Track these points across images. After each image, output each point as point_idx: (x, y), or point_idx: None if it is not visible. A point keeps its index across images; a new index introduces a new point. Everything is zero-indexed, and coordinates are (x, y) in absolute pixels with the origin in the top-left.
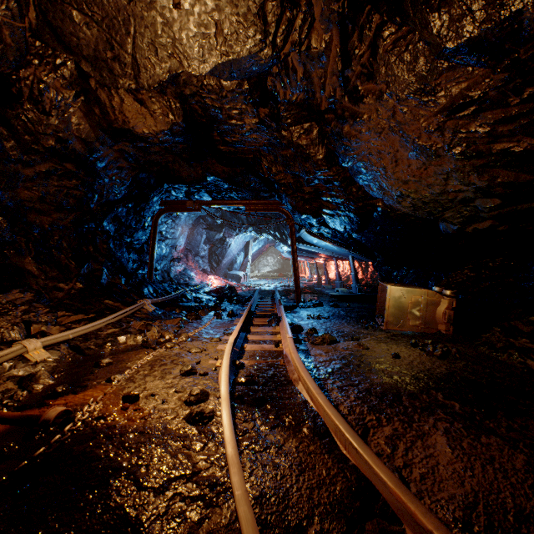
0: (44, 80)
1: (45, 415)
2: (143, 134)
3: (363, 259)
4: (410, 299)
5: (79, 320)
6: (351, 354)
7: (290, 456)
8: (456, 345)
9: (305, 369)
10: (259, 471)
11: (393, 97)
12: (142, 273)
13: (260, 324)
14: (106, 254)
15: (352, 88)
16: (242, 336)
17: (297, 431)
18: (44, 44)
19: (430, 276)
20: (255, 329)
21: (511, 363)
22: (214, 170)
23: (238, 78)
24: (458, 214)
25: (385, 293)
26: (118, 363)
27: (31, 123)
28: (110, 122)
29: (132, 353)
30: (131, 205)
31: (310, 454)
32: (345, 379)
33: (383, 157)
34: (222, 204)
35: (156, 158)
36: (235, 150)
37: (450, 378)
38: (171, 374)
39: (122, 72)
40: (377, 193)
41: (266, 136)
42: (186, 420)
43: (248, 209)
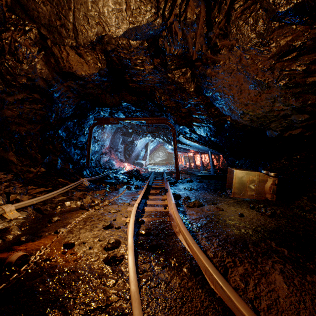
0: (18, 40)
1: (9, 259)
2: (81, 75)
3: (217, 153)
4: (248, 178)
5: (41, 191)
6: (212, 214)
7: (175, 291)
8: (279, 207)
9: (184, 225)
10: (153, 303)
11: (240, 48)
12: (82, 161)
13: (154, 193)
14: (60, 150)
15: (213, 44)
16: (143, 202)
17: (179, 271)
18: (17, 16)
19: (260, 164)
20: (151, 197)
21: (315, 220)
22: (126, 99)
23: (140, 38)
24: (279, 125)
25: (231, 174)
26: (63, 220)
27: (10, 68)
28: (61, 67)
29: (73, 213)
30: (76, 120)
31: (189, 289)
32: (210, 231)
33: (232, 88)
34: (131, 120)
35: (90, 91)
36: (139, 86)
37: (278, 231)
38: (97, 227)
39: (67, 34)
40: (227, 112)
41: (158, 77)
42: (104, 261)
43: (147, 122)
